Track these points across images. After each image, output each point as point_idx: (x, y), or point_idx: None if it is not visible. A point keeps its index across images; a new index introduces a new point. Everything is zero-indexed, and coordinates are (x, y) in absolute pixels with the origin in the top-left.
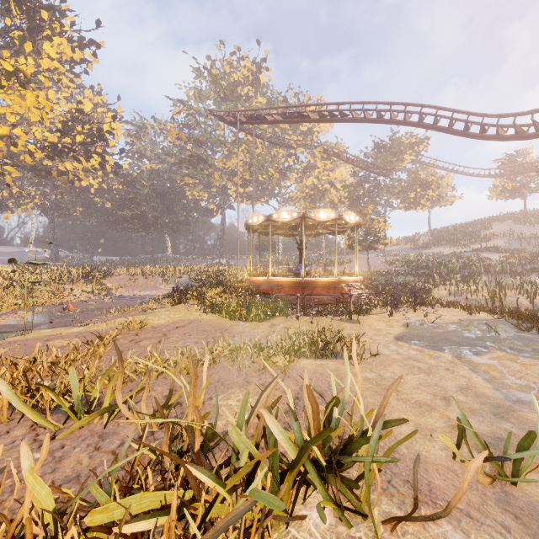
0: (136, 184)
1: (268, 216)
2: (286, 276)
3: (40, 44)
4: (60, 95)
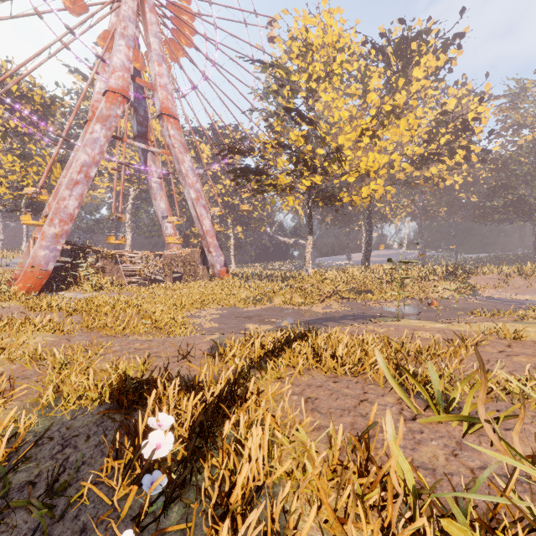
0: (509, 165)
1: None
2: None
3: (410, 73)
4: (425, 108)
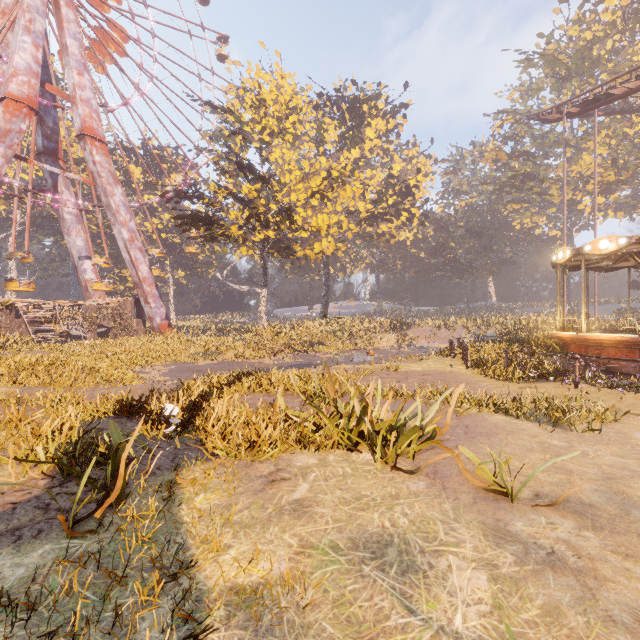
0: (449, 226)
1: (577, 248)
2: (635, 332)
3: (363, 132)
4: (374, 171)
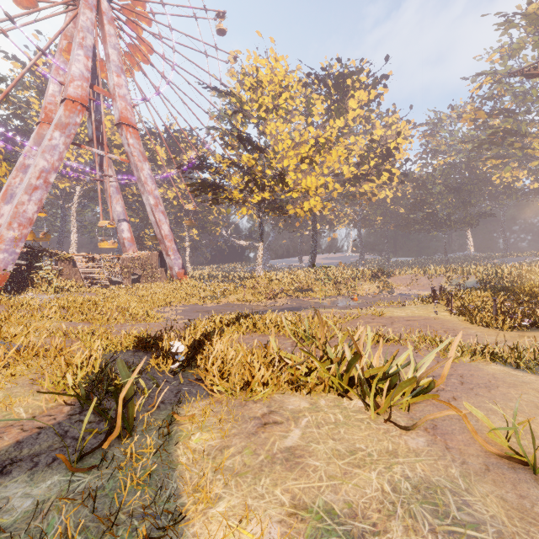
0: (427, 184)
1: None
2: None
3: (347, 104)
4: (357, 137)
